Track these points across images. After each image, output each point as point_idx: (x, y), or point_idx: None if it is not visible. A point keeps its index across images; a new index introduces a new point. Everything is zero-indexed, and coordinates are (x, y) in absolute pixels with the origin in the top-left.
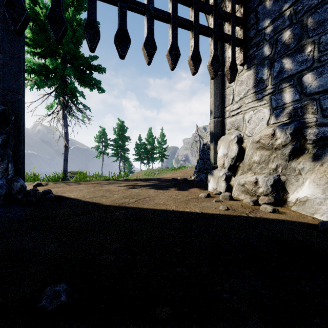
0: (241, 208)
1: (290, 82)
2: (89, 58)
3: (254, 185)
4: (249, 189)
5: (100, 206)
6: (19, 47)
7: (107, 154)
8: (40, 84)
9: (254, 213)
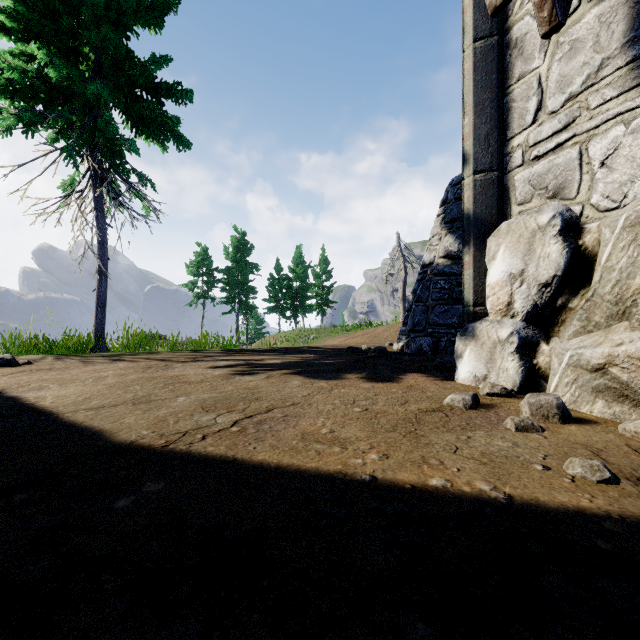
0: None
1: None
2: (151, 61)
3: None
4: (633, 383)
5: (90, 449)
6: None
7: (212, 298)
8: (23, 114)
9: None
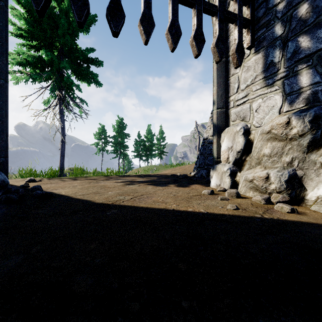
0: (252, 208)
1: (308, 63)
2: (86, 50)
3: (265, 181)
4: (259, 185)
5: (90, 204)
6: (1, 26)
7: (106, 150)
8: (34, 76)
9: (269, 213)
